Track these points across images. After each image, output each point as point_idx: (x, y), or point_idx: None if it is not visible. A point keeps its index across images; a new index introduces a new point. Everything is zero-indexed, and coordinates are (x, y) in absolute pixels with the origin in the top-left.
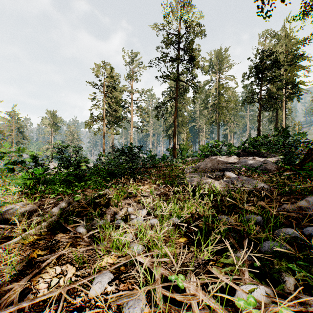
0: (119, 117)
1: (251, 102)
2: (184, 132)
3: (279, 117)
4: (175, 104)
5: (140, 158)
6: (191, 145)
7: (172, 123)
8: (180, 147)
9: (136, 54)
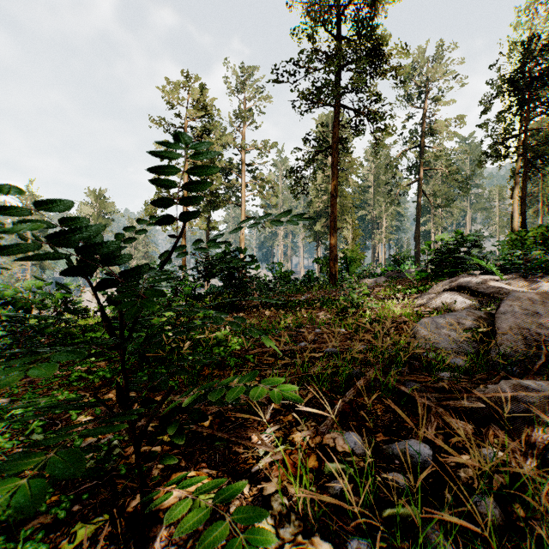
0: (215, 193)
1: (501, 155)
2: (347, 225)
3: (546, 194)
4: (336, 160)
5: (252, 280)
6: (364, 252)
7: (323, 211)
8: (345, 256)
9: (251, 70)
